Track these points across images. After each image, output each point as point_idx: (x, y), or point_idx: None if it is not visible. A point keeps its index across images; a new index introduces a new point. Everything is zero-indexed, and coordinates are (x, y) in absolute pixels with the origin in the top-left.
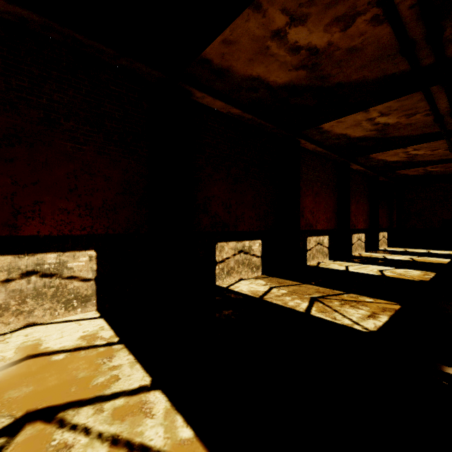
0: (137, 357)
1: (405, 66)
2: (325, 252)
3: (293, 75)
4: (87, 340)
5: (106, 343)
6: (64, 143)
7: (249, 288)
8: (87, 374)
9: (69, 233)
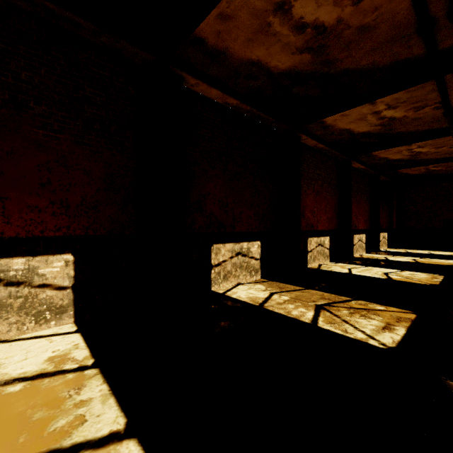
0: (112, 386)
1: (420, 50)
2: (326, 254)
3: (296, 60)
4: (55, 363)
5: (78, 367)
6: (34, 130)
7: (248, 294)
8: (45, 414)
9: (41, 234)
